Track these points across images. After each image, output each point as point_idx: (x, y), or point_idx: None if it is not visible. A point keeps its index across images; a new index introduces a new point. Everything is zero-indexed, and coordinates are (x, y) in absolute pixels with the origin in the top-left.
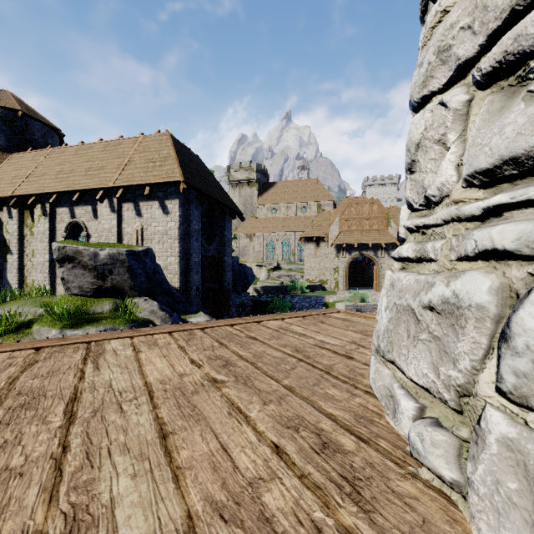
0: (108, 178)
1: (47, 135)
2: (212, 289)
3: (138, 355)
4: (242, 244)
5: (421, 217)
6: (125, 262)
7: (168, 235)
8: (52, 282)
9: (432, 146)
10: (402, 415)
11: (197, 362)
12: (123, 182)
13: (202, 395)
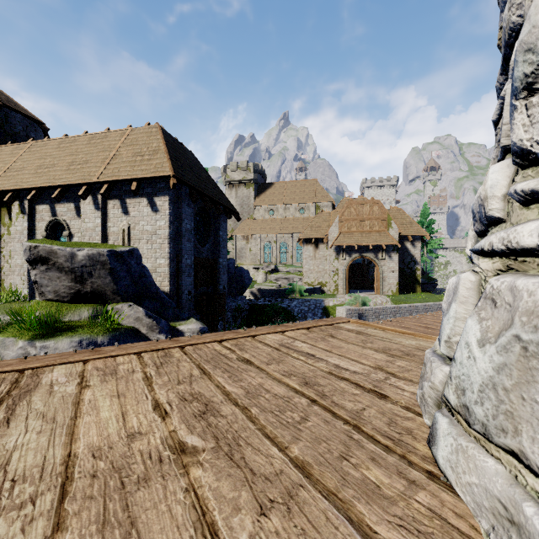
0: (92, 173)
1: (30, 128)
2: (206, 293)
3: (83, 393)
4: (239, 246)
5: None
6: (106, 264)
7: (157, 235)
8: (31, 286)
9: None
10: None
11: (163, 406)
12: (108, 177)
13: (153, 489)
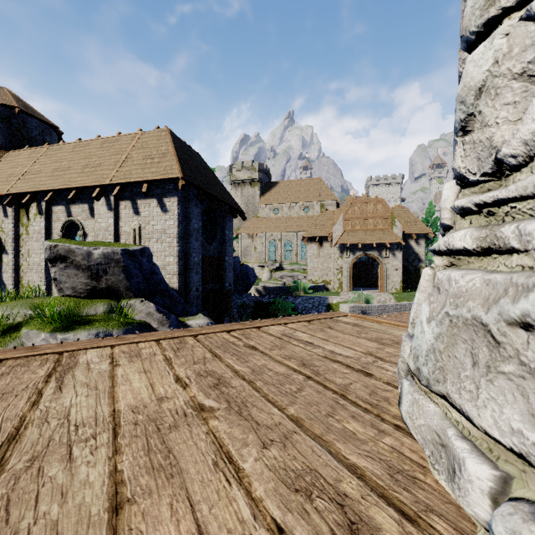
0: (105, 176)
1: (45, 133)
2: (212, 290)
3: (115, 370)
4: (244, 245)
5: (482, 193)
6: (120, 262)
7: (166, 234)
8: (48, 282)
9: (509, 84)
10: (470, 484)
11: (183, 380)
12: (121, 179)
13: (182, 432)
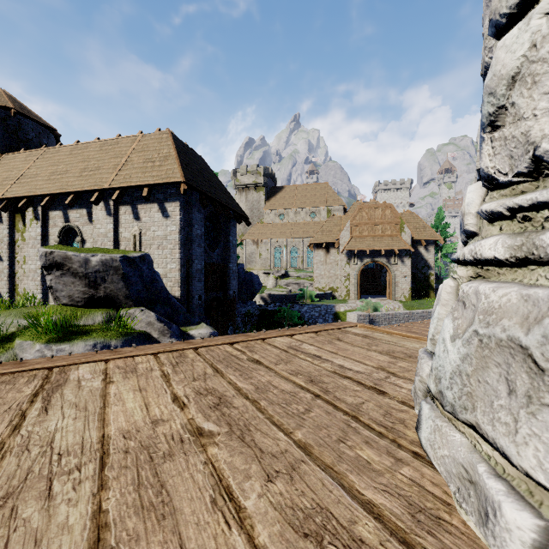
0: (104, 179)
1: (42, 135)
2: (216, 298)
3: (108, 388)
4: (249, 251)
5: (514, 195)
6: (119, 269)
7: (168, 240)
8: (44, 290)
9: None
10: (508, 534)
11: (181, 399)
12: (120, 183)
13: (177, 462)
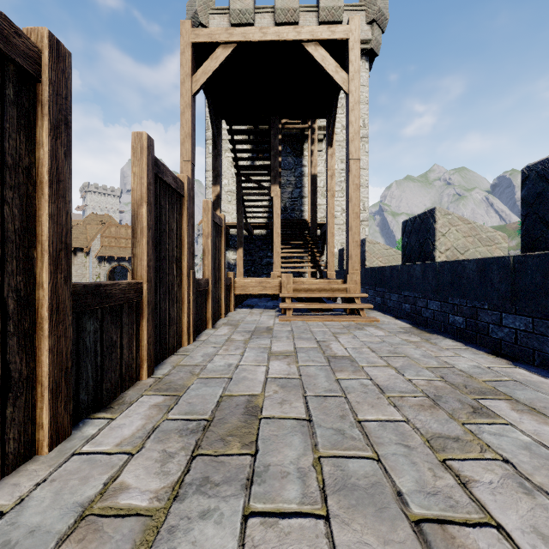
0: None
1: None
2: None
3: None
4: None
5: None
6: None
7: None
8: None
9: None
10: None
11: None
12: None
13: None
